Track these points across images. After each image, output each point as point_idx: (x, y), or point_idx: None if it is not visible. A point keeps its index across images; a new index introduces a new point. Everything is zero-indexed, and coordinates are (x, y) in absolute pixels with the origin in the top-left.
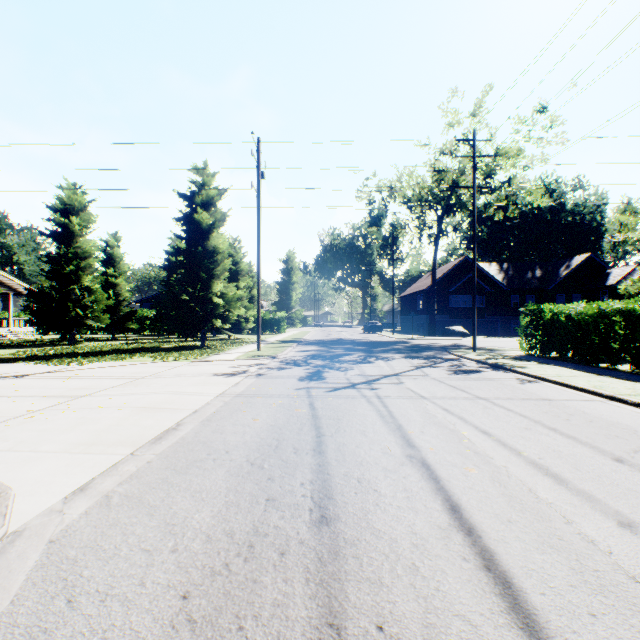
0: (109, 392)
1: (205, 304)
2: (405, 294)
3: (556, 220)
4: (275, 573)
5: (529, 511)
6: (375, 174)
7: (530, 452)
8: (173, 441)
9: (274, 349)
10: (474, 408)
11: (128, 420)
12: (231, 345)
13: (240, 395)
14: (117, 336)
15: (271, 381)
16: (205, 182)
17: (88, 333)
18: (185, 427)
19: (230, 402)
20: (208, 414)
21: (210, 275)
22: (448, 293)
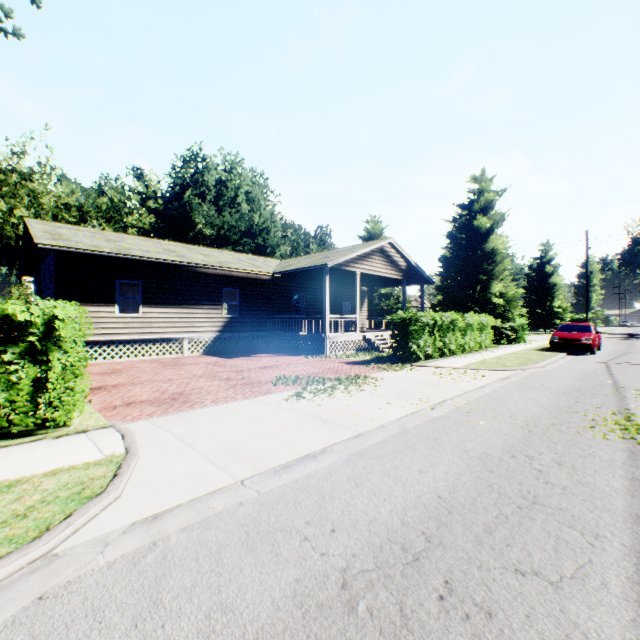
0: None
1: (548, 312)
2: None
3: None
4: (623, 344)
5: None
6: None
7: None
8: None
9: None
10: None
11: None
12: None
13: None
14: None
15: (606, 339)
16: (547, 251)
17: None
18: None
19: None
20: None
21: (550, 297)
22: None
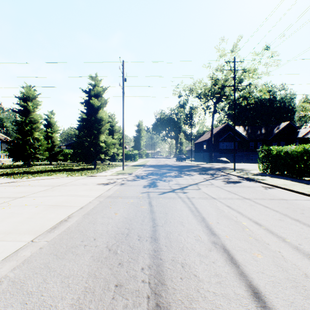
0: (36, 195)
1: (96, 146)
2: (197, 142)
3: (271, 105)
4: None
5: None
6: (182, 82)
7: (291, 239)
8: (62, 230)
9: (131, 169)
10: (245, 205)
11: (39, 214)
12: (109, 167)
13: (109, 197)
14: (53, 163)
15: (128, 188)
16: (96, 84)
17: (39, 161)
18: (72, 219)
19: (103, 201)
20: (88, 209)
21: (98, 131)
22: (218, 141)
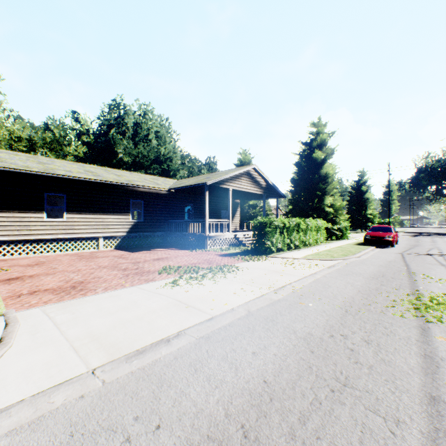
0: None
1: (363, 217)
2: None
3: None
4: (412, 240)
5: (442, 241)
6: None
7: None
8: None
9: None
10: None
11: None
12: None
13: None
14: None
15: (401, 236)
16: (363, 176)
17: None
18: None
19: None
20: None
21: (365, 207)
22: None
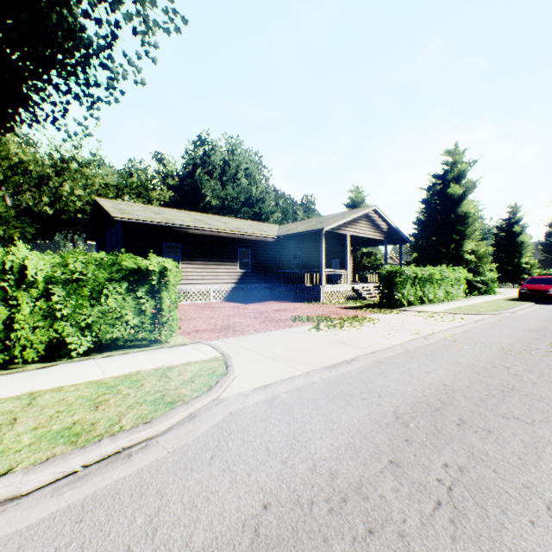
0: None
1: (516, 268)
2: None
3: None
4: None
5: None
6: None
7: None
8: None
9: None
10: None
11: None
12: None
13: None
14: None
15: None
16: (515, 212)
17: None
18: None
19: None
20: None
21: (518, 254)
22: None
